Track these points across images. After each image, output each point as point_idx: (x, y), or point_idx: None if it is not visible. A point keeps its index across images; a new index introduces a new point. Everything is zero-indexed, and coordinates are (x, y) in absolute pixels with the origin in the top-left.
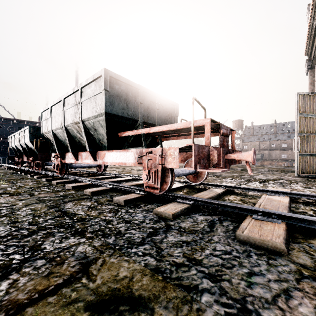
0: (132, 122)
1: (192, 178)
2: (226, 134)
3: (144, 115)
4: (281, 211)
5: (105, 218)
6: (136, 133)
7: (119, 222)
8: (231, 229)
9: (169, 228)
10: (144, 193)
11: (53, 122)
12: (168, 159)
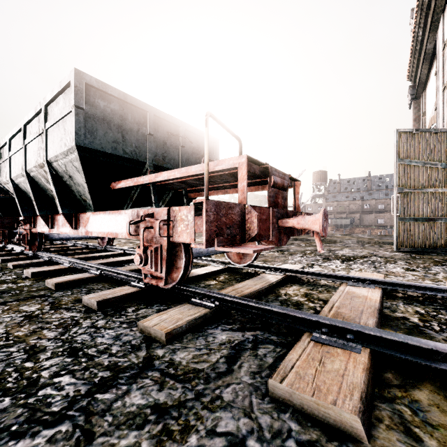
0: (134, 165)
1: (236, 257)
2: (282, 185)
3: (158, 155)
4: (365, 319)
5: (36, 343)
6: (135, 183)
7: (55, 355)
8: (269, 366)
9: (146, 368)
10: (145, 285)
11: (12, 165)
12: (178, 228)
